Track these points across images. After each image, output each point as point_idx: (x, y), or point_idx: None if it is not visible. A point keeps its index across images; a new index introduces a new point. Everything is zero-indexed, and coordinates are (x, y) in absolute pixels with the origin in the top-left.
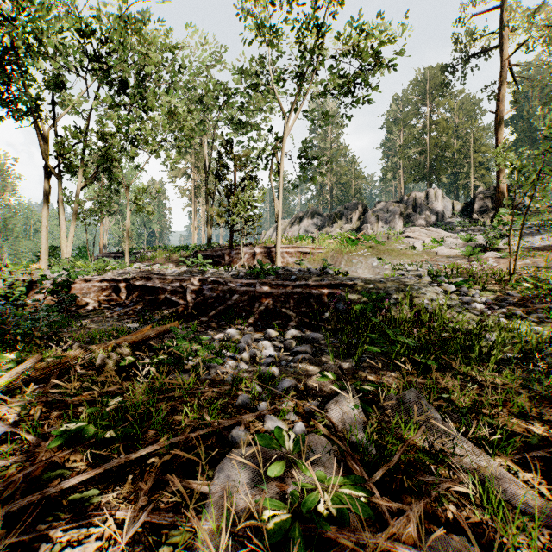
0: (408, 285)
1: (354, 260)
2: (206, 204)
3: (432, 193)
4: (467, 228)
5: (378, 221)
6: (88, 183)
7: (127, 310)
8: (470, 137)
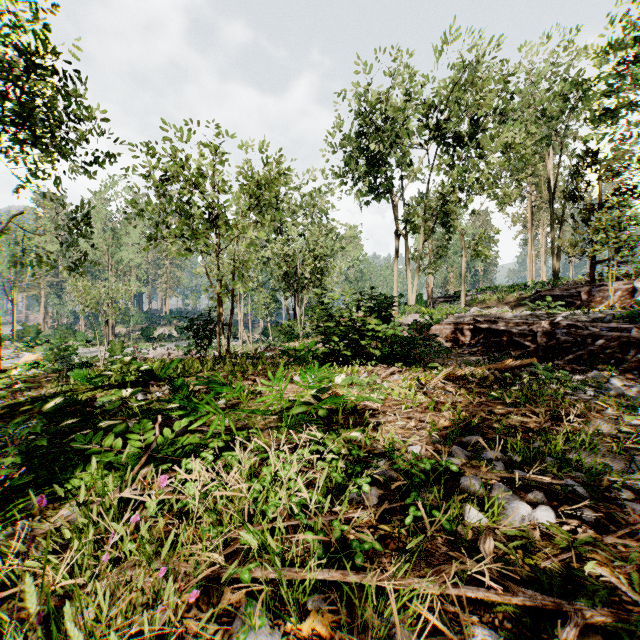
0: None
1: None
2: (551, 232)
3: None
4: None
5: None
6: (428, 238)
7: (475, 349)
8: None
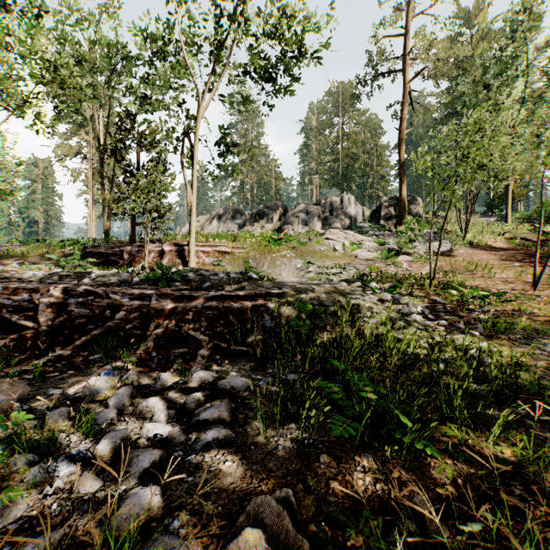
0: (344, 293)
1: (277, 261)
2: (102, 190)
3: (346, 198)
4: (378, 233)
5: (298, 222)
6: None
7: None
8: (374, 152)
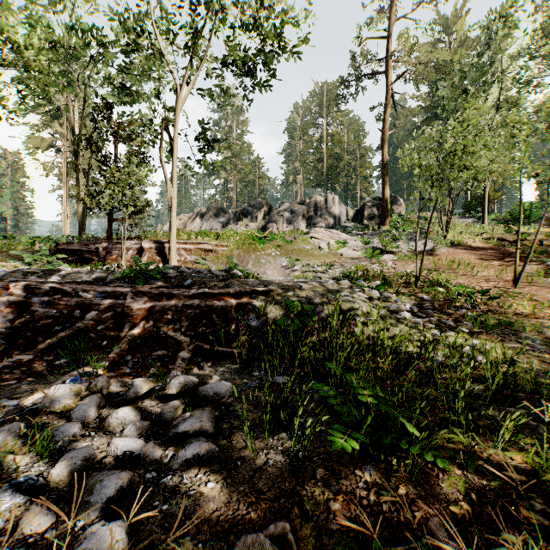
0: (332, 291)
1: (262, 259)
2: (77, 184)
3: (330, 198)
4: (362, 232)
5: (283, 221)
6: None
7: None
8: (357, 153)
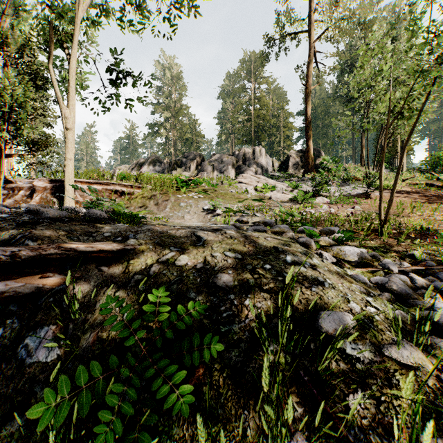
0: (265, 250)
1: (182, 202)
2: None
3: (258, 150)
4: (288, 179)
5: (213, 170)
6: None
7: None
8: (281, 115)
